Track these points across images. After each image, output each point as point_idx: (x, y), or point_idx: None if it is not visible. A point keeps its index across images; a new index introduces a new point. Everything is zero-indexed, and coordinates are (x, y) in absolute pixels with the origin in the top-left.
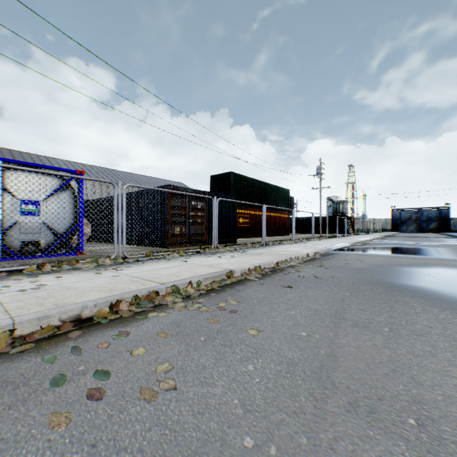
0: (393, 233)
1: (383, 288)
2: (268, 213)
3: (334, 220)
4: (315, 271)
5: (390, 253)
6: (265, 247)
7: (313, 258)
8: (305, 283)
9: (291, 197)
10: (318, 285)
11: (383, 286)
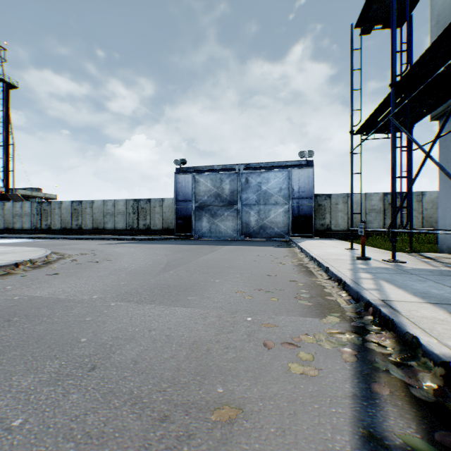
0: None
1: None
2: None
3: None
4: None
5: None
6: None
7: None
8: None
9: None
10: None
11: None
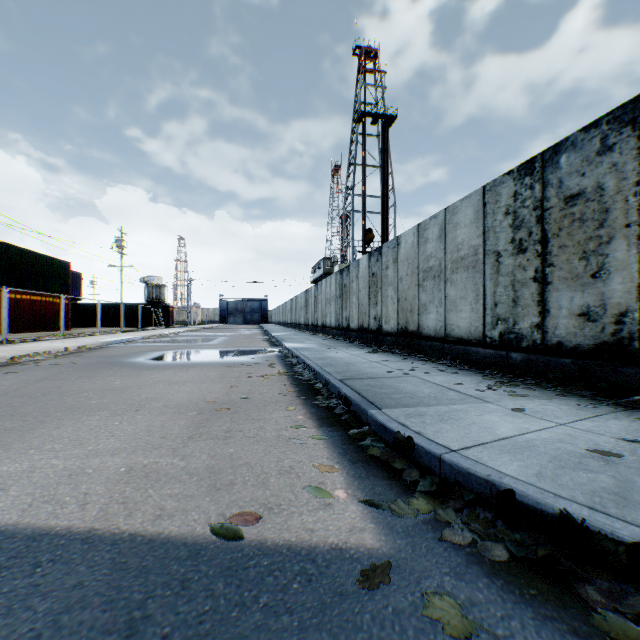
0: (219, 325)
1: (110, 364)
2: (29, 295)
3: (146, 309)
4: (61, 361)
5: (170, 343)
6: (9, 345)
7: (75, 352)
8: (38, 368)
9: (78, 273)
10: (50, 369)
11: (112, 363)
